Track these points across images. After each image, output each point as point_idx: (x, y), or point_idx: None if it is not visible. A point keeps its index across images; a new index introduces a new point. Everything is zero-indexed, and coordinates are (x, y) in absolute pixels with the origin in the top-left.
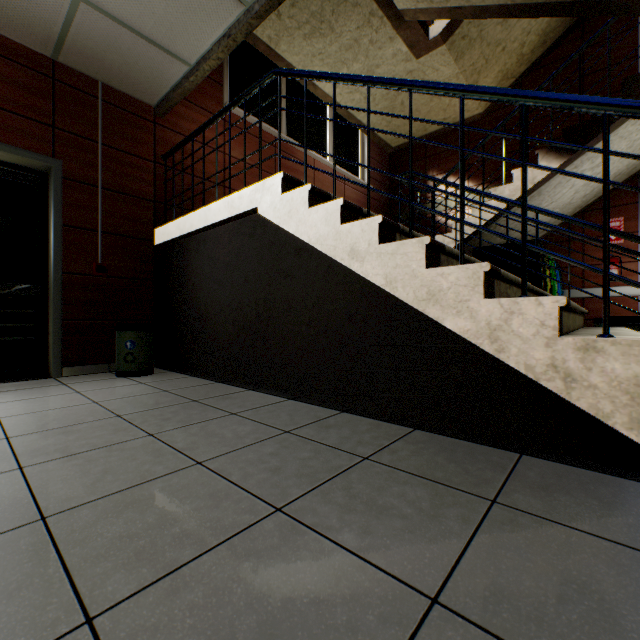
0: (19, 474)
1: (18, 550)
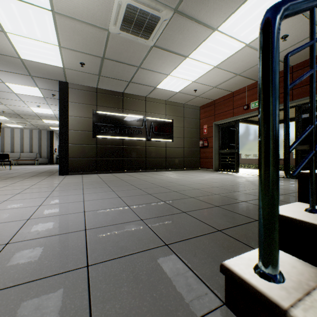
0: (251, 189)
1: (228, 191)
